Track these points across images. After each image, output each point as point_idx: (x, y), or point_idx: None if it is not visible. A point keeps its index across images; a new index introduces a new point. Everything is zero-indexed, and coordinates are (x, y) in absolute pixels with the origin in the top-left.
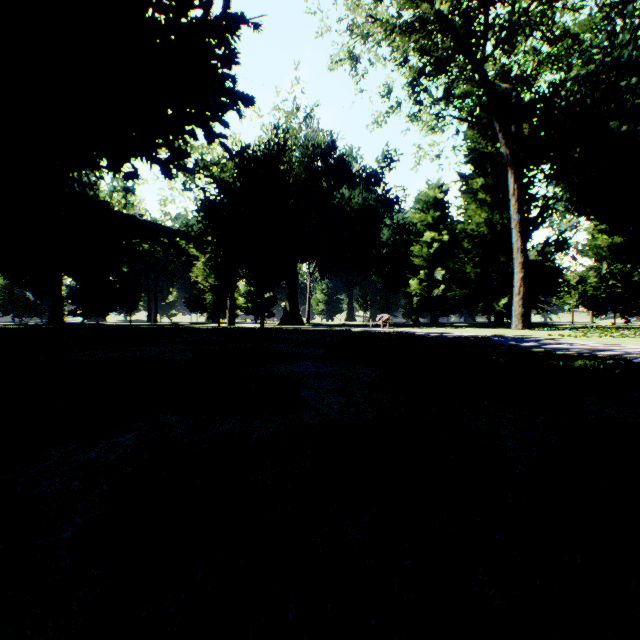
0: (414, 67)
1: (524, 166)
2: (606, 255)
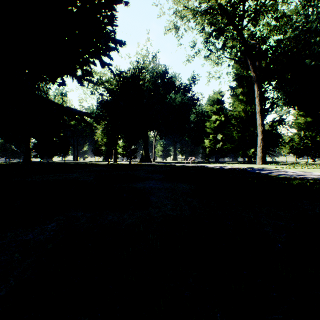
0: (207, 32)
1: (262, 82)
2: (303, 127)
